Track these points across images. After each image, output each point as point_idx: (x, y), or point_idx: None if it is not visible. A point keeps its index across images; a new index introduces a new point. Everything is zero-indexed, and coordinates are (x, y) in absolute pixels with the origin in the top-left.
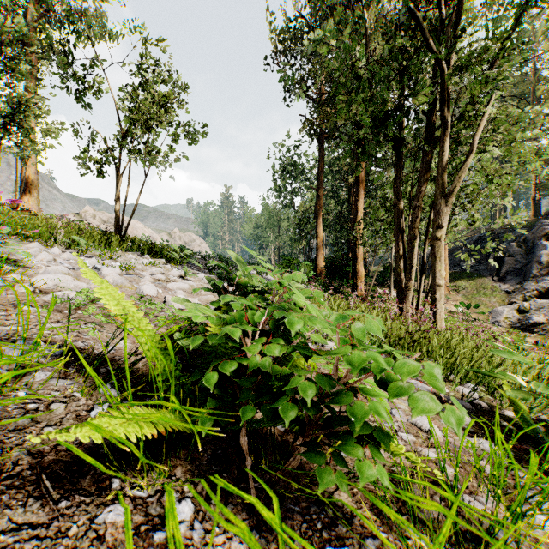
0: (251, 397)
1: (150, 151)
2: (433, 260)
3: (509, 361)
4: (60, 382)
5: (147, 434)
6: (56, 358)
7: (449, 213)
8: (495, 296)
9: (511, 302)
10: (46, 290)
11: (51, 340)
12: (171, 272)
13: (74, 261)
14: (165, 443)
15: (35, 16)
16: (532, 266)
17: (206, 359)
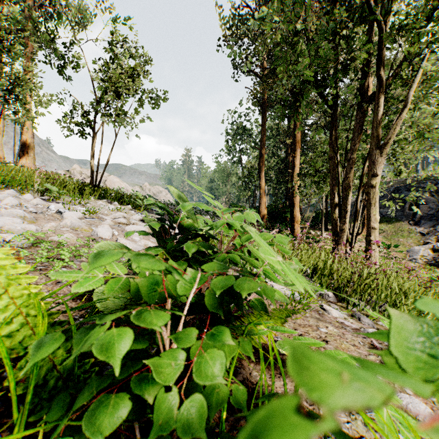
0: None
1: (119, 114)
2: (368, 205)
3: None
4: None
5: None
6: None
7: (383, 162)
8: (411, 237)
9: (426, 242)
10: None
11: None
12: (134, 216)
13: (41, 205)
14: None
15: (22, 0)
16: None
17: None
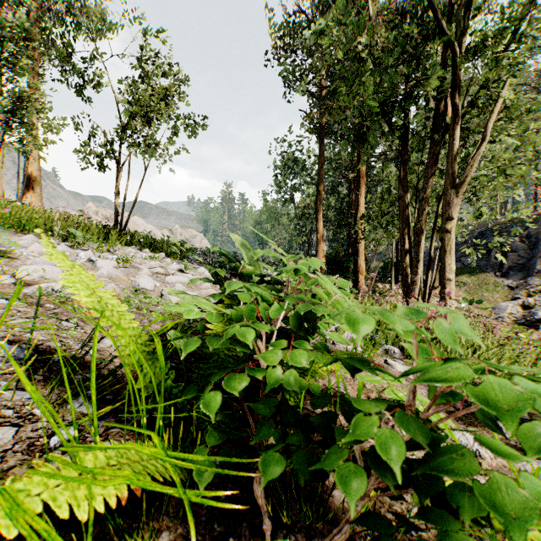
0: (274, 435)
1: (150, 144)
2: (442, 253)
3: (538, 361)
4: (18, 395)
5: (111, 499)
6: (20, 362)
7: (459, 204)
8: (498, 291)
9: (515, 298)
10: (31, 282)
11: (20, 339)
12: (171, 266)
13: (68, 253)
14: (146, 493)
15: (34, 7)
16: (535, 261)
17: (205, 364)
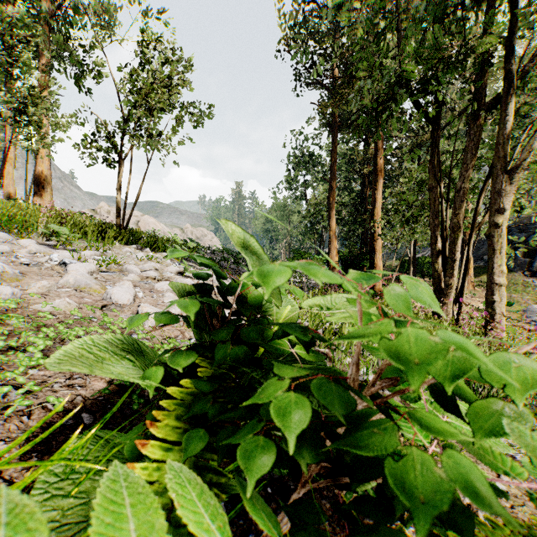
0: None
1: (152, 134)
2: (490, 252)
3: None
4: None
5: None
6: None
7: (512, 192)
8: (527, 292)
9: None
10: None
11: None
12: (169, 267)
13: (41, 254)
14: None
15: None
16: None
17: None
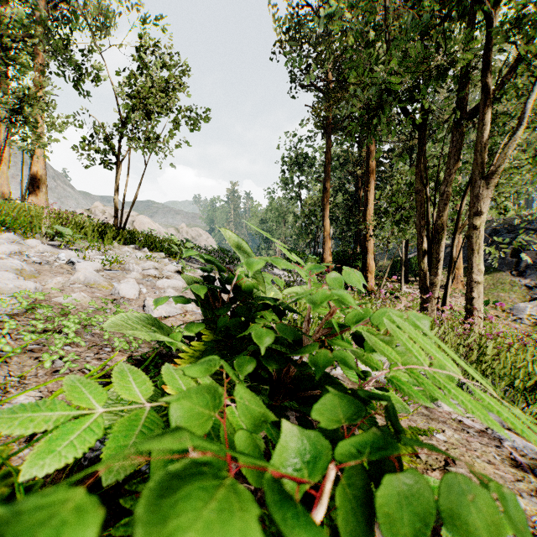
0: None
1: (149, 137)
2: (469, 252)
3: None
4: None
5: None
6: None
7: (489, 197)
8: (514, 291)
9: (533, 298)
10: None
11: None
12: (167, 266)
13: (49, 254)
14: None
15: None
16: None
17: None
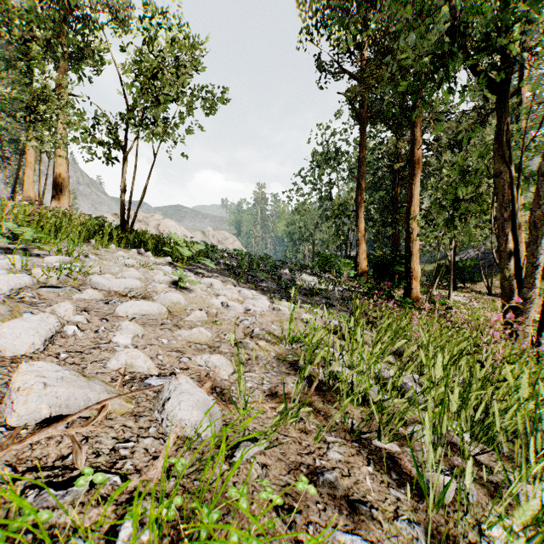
0: None
1: (155, 121)
2: None
3: None
4: None
5: None
6: None
7: None
8: None
9: None
10: None
11: None
12: (161, 277)
13: None
14: None
15: None
16: None
17: None
